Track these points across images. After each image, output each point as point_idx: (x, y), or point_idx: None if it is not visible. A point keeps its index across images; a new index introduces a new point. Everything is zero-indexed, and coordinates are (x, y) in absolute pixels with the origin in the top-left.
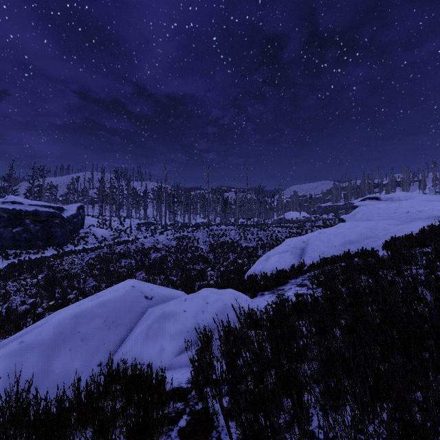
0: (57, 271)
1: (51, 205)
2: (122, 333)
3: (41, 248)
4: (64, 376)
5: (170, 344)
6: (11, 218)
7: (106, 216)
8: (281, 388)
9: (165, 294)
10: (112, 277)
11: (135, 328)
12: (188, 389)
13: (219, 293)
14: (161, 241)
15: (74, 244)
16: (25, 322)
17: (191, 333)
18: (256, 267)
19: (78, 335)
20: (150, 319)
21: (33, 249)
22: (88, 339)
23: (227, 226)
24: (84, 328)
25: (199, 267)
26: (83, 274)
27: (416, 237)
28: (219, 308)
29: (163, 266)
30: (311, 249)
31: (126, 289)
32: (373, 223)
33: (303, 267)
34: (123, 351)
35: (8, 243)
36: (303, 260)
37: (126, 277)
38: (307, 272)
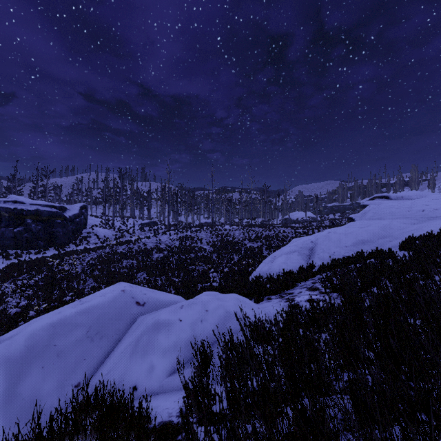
0: (57, 272)
1: (53, 204)
2: (106, 346)
3: (43, 248)
4: (33, 401)
5: (161, 360)
6: (12, 218)
7: (109, 216)
8: (303, 440)
9: (160, 299)
10: (112, 278)
11: (122, 341)
12: (178, 426)
13: (221, 298)
14: (163, 241)
15: (76, 244)
16: (17, 325)
17: (187, 347)
18: (261, 268)
19: (53, 349)
20: (140, 330)
21: (34, 249)
22: (65, 353)
23: (231, 226)
24: (61, 341)
25: (201, 268)
26: (83, 275)
27: (439, 236)
28: (221, 316)
29: (165, 267)
30: (320, 250)
31: (114, 293)
32: (387, 222)
33: (312, 268)
34: (105, 369)
35: (9, 243)
36: (312, 261)
37: (127, 278)
38: (317, 274)
